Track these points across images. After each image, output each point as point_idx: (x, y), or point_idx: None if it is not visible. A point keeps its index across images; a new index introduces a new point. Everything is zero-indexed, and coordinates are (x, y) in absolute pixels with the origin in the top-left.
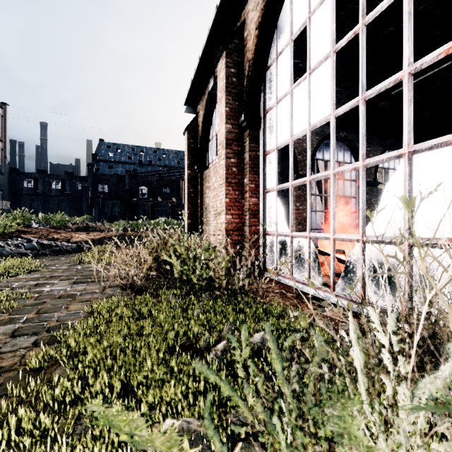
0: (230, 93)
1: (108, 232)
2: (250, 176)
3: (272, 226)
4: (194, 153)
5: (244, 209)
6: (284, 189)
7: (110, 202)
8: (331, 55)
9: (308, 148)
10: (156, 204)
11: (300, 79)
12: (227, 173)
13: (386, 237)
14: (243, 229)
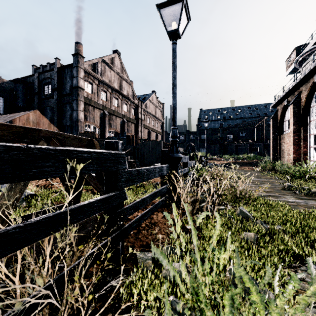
0: (294, 116)
1: (227, 161)
2: (303, 142)
3: (312, 158)
4: (275, 127)
5: (301, 152)
6: None
7: (213, 145)
8: None
9: None
10: (238, 145)
11: None
12: (293, 141)
13: None
14: (300, 159)
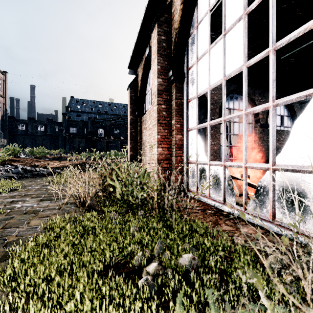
0: (161, 55)
1: (74, 161)
2: (176, 118)
3: (193, 156)
4: (135, 103)
5: (172, 143)
6: (200, 130)
7: (77, 139)
8: (243, 17)
9: (224, 94)
10: (109, 141)
11: (216, 40)
12: (159, 116)
13: (296, 166)
14: (171, 158)
